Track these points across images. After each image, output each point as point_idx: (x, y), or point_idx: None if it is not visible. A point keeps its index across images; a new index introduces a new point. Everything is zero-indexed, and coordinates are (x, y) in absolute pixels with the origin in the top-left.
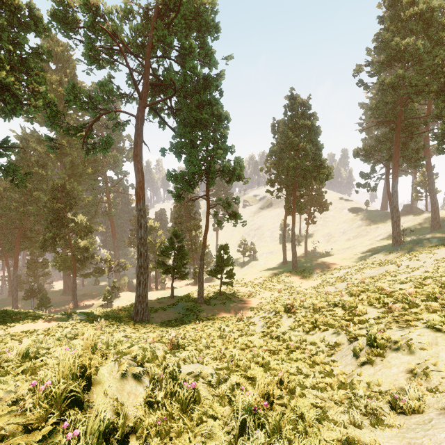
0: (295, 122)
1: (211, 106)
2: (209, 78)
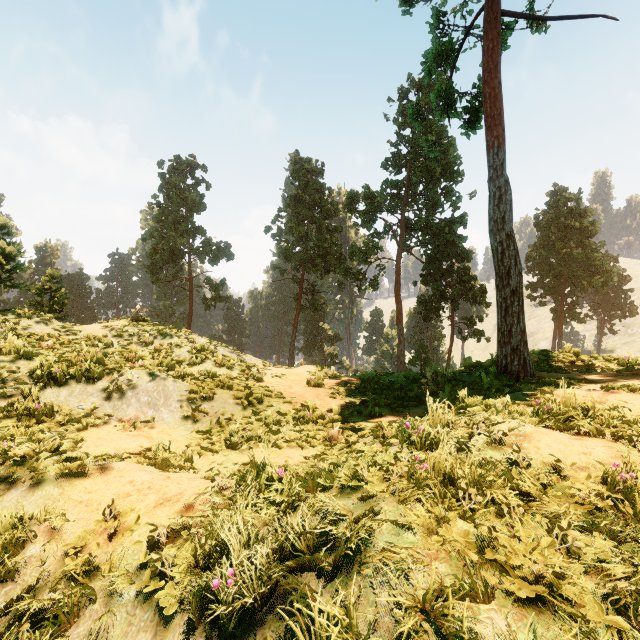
0: (560, 221)
1: (455, 243)
2: (454, 223)
